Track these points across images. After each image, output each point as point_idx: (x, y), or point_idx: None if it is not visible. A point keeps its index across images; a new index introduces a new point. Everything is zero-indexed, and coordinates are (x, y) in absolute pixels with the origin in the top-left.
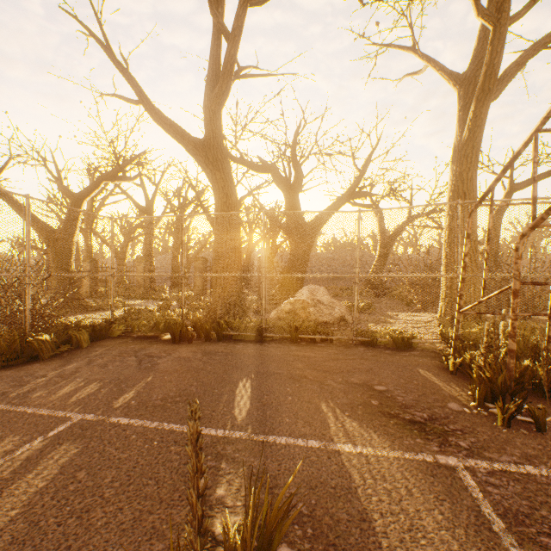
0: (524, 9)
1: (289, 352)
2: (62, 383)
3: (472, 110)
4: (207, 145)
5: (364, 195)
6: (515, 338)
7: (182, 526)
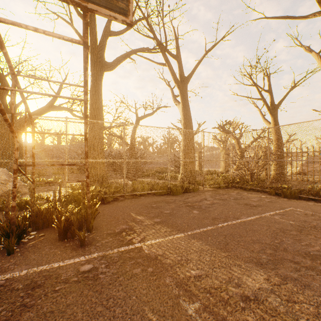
0: (123, 30)
1: None
2: None
3: (91, 70)
4: None
5: (65, 109)
6: (15, 199)
7: None
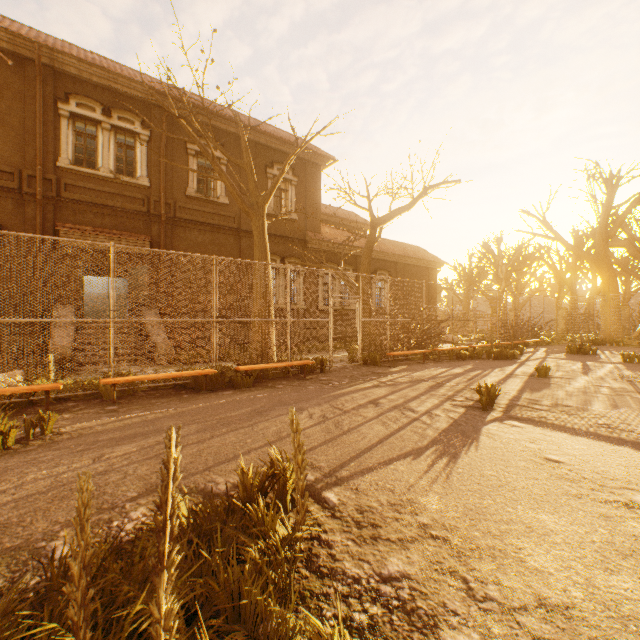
0: None
1: None
2: None
3: None
4: (598, 257)
5: None
6: None
7: None
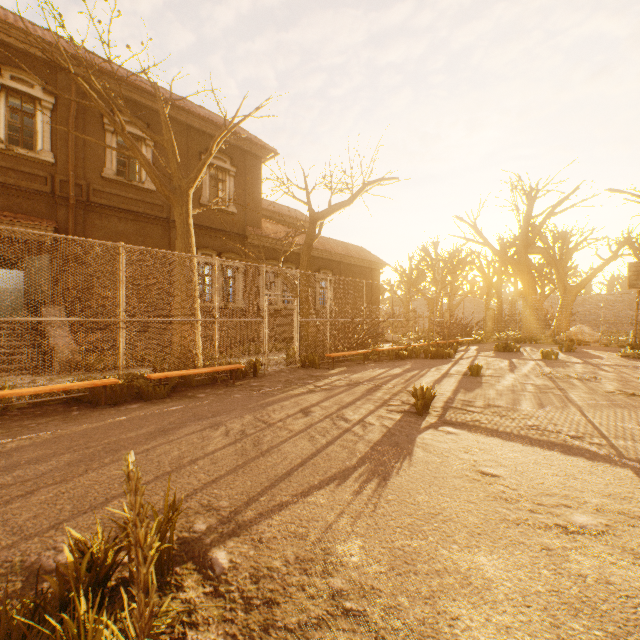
0: None
1: None
2: None
3: None
4: (520, 263)
5: None
6: (636, 334)
7: (556, 350)
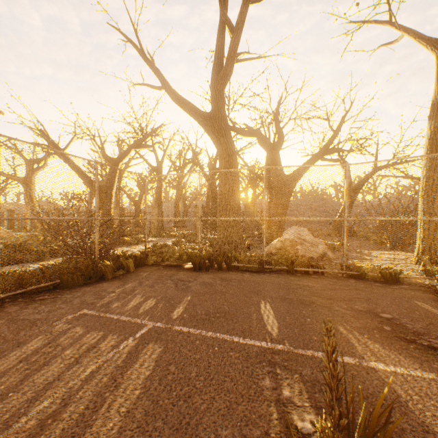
0: None
1: (290, 281)
2: (128, 298)
3: None
4: (213, 117)
5: (336, 151)
6: None
7: (268, 417)
